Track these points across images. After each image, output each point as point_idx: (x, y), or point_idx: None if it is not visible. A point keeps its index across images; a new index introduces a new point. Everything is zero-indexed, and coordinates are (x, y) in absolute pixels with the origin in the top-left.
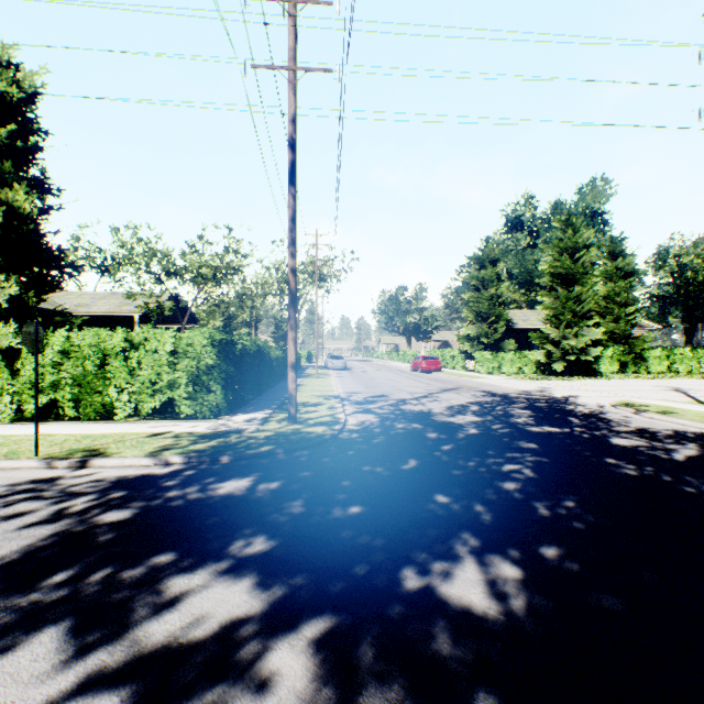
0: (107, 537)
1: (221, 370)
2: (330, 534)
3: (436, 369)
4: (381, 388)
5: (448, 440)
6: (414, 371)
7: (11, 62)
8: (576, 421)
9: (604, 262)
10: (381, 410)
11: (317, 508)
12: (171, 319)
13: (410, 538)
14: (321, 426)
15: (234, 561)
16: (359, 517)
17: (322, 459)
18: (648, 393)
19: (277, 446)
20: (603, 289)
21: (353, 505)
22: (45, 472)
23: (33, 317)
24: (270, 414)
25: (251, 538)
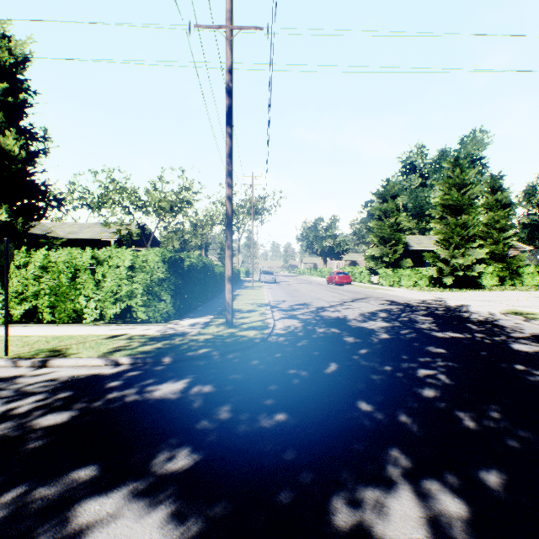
0: (36, 444)
1: (170, 282)
2: (255, 446)
3: (347, 282)
4: (303, 298)
5: (363, 344)
6: (329, 284)
7: (6, 35)
8: (475, 328)
9: (485, 195)
10: (303, 316)
11: (244, 415)
12: (140, 243)
13: (337, 455)
14: (253, 330)
15: (153, 481)
16: (284, 426)
17: (252, 361)
18: (529, 302)
19: (213, 348)
20: (484, 218)
21: (279, 412)
22: (10, 371)
23: (21, 239)
24: (211, 319)
25: (175, 450)
